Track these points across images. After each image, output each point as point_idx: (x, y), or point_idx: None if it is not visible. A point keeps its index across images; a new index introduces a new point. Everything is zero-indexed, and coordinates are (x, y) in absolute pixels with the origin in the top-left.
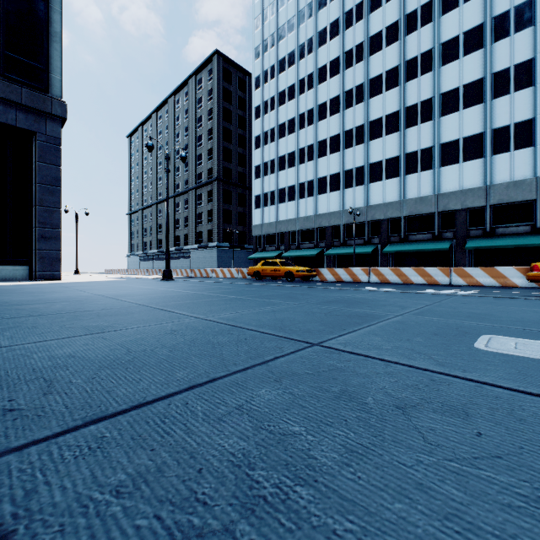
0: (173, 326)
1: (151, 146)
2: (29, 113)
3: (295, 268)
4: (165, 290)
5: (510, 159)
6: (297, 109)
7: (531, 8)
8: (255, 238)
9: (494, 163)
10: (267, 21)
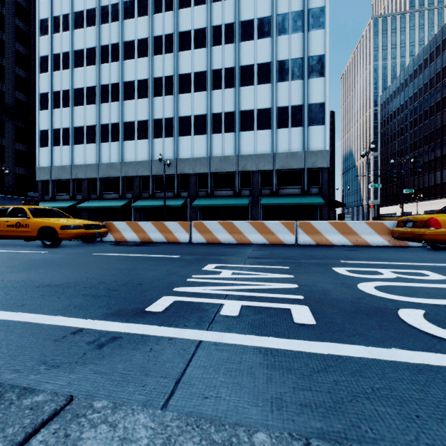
0: None
1: None
2: None
3: (61, 222)
4: None
5: (288, 133)
6: (99, 38)
7: (302, 18)
8: (40, 183)
9: (278, 135)
10: None
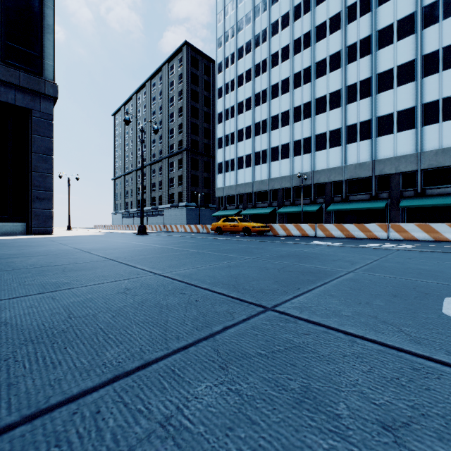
0: (128, 284)
1: (128, 120)
2: (26, 93)
3: (251, 224)
4: (136, 244)
5: (438, 129)
6: (253, 89)
7: None
8: (218, 198)
9: (424, 133)
10: (228, 16)
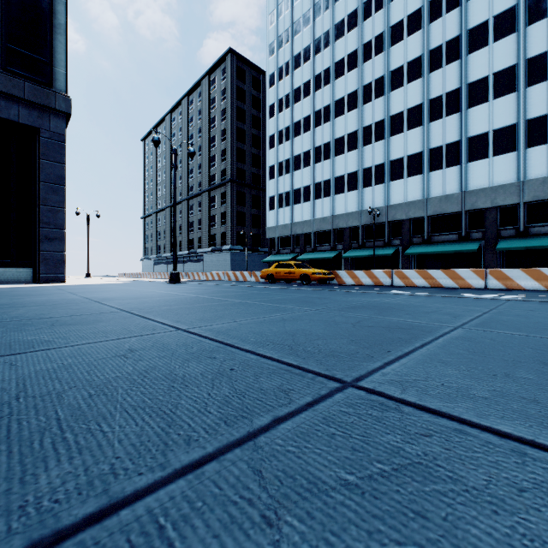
0: (134, 343)
1: (157, 140)
2: (32, 108)
3: (311, 271)
4: (164, 293)
5: (546, 151)
6: (313, 106)
7: None
8: (269, 240)
9: (528, 156)
10: (282, 16)
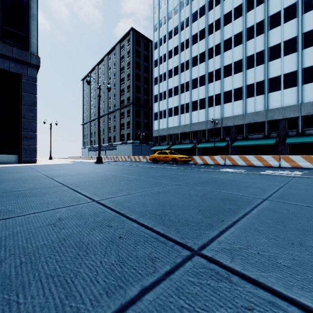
0: (63, 213)
1: (89, 81)
2: (17, 63)
3: (178, 156)
4: (91, 171)
5: None
6: (179, 60)
7: None
8: (154, 137)
9: (304, 89)
10: (162, 9)
